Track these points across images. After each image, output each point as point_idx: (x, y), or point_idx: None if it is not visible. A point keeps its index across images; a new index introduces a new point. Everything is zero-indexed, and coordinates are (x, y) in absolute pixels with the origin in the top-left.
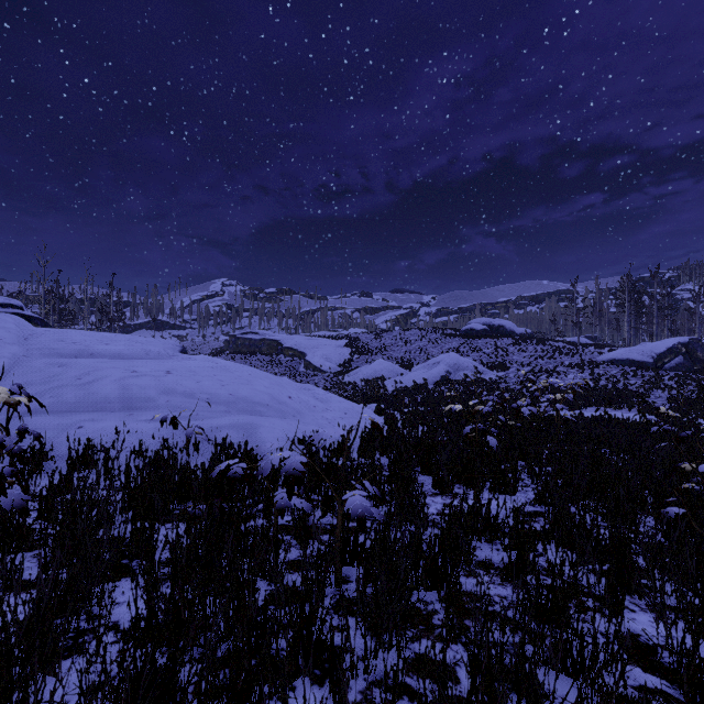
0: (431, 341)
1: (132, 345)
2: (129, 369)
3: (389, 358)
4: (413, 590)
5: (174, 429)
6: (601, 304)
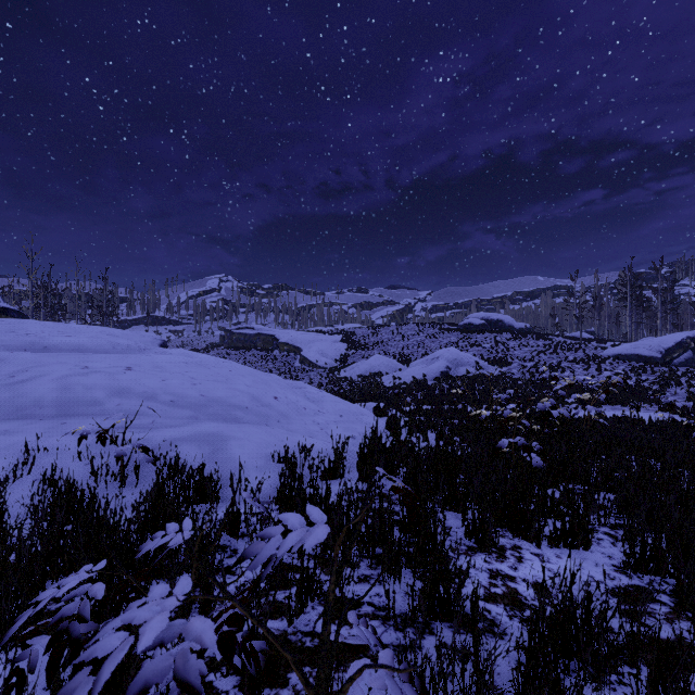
0: (429, 336)
1: (98, 338)
2: (80, 364)
3: (387, 353)
4: None
5: (112, 445)
6: (600, 298)
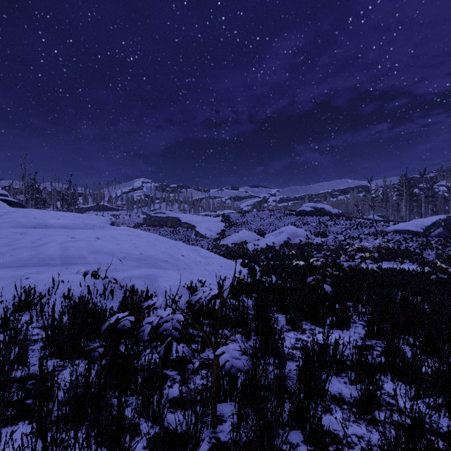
0: (277, 218)
1: (75, 220)
2: (70, 235)
3: (250, 229)
4: (283, 441)
5: (96, 279)
6: (387, 194)
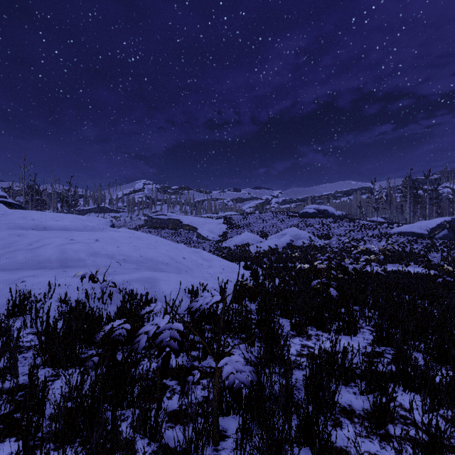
0: (280, 220)
1: (75, 222)
2: (68, 237)
3: (252, 231)
4: None
5: (94, 283)
6: (390, 195)
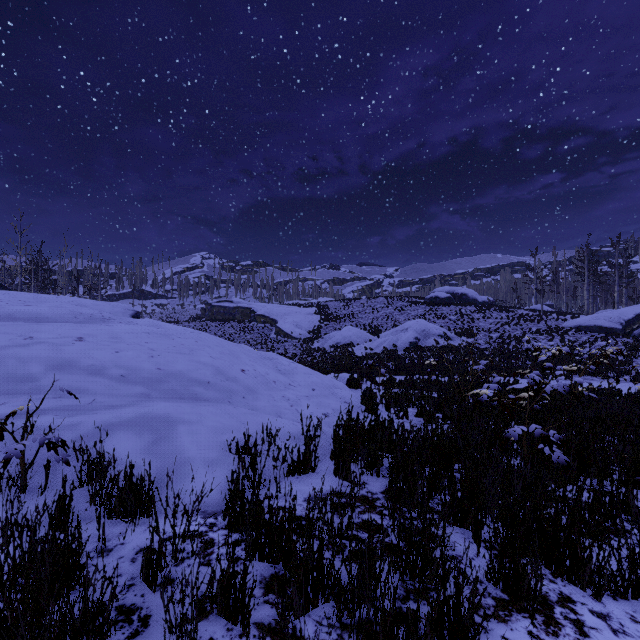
0: (398, 308)
1: (60, 307)
2: (25, 334)
3: (357, 324)
4: None
5: (25, 434)
6: (558, 273)
